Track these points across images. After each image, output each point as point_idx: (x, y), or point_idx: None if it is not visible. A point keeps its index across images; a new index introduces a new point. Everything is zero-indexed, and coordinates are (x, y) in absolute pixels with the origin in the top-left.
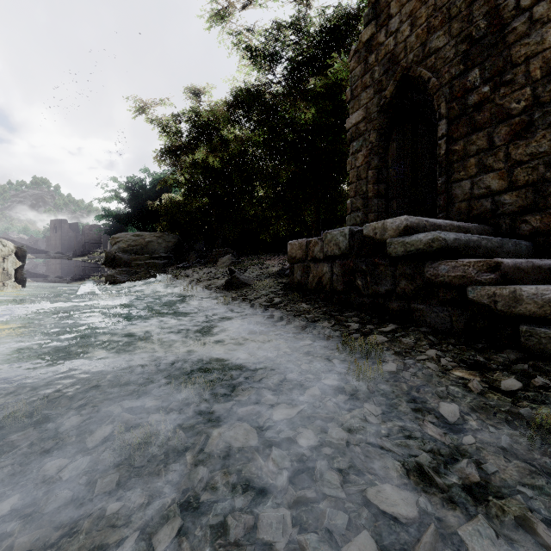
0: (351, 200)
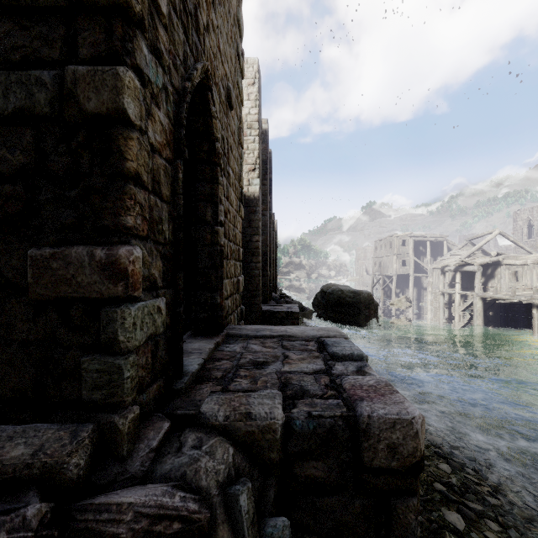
0: (140, 245)
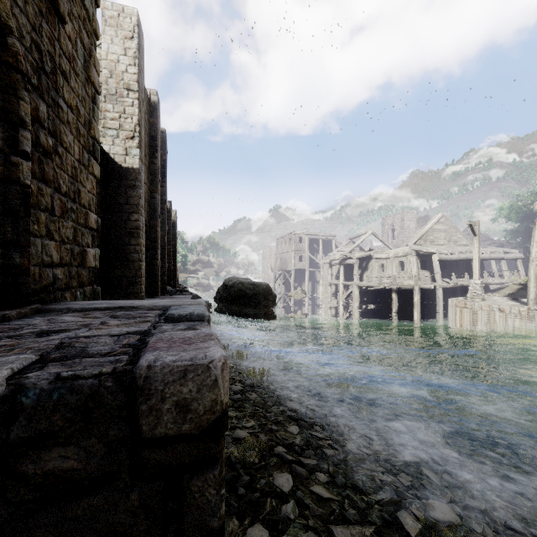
0: None
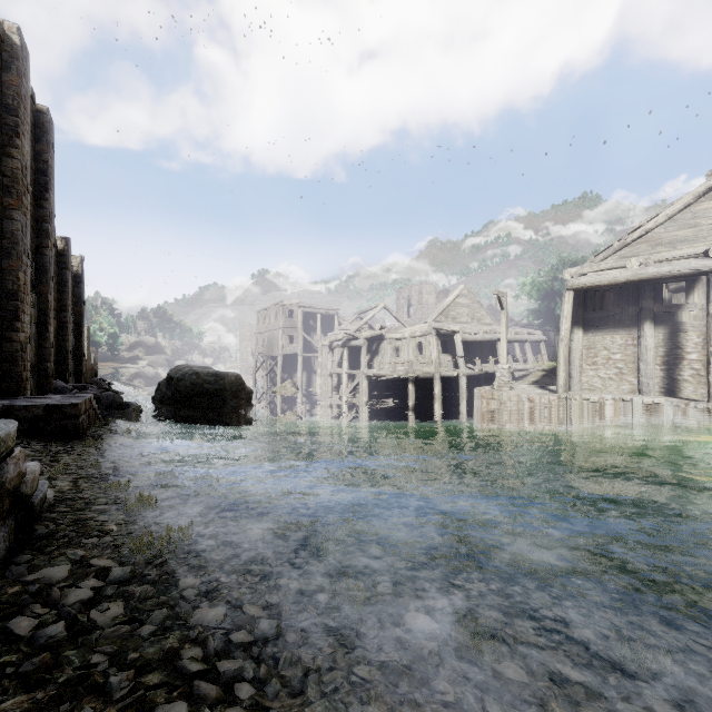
0: None
